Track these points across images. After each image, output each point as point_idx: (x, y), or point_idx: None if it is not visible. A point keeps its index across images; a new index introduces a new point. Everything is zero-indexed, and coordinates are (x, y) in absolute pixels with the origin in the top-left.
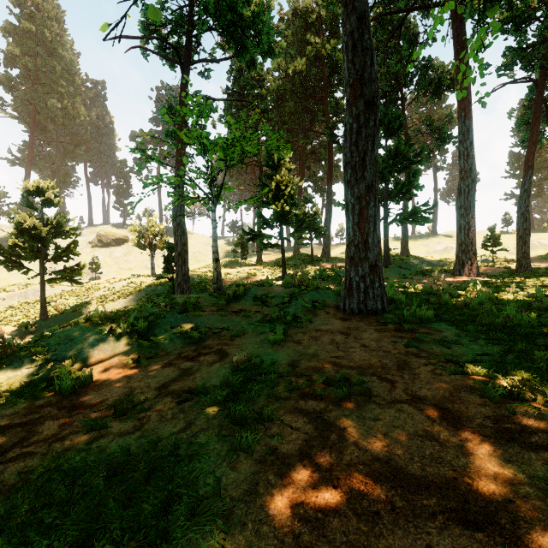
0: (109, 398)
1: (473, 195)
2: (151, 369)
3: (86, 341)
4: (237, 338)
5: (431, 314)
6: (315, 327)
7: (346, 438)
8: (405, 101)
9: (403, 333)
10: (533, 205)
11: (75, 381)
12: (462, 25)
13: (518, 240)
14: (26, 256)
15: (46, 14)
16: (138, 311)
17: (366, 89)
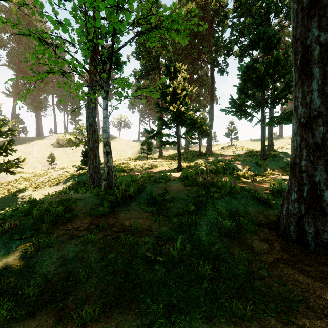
0: None
1: None
2: None
3: None
4: None
5: None
6: (286, 325)
7: None
8: None
9: None
10: None
11: None
12: None
13: None
14: None
15: None
16: None
17: None
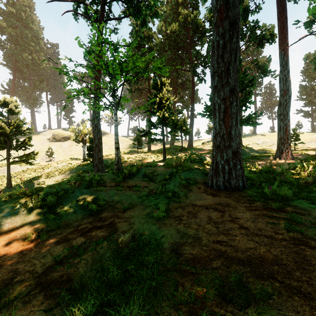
0: None
1: (289, 106)
2: (46, 245)
3: (1, 214)
4: (128, 210)
5: (291, 193)
6: (191, 202)
7: None
8: (240, 50)
9: (274, 212)
10: (313, 116)
11: None
12: None
13: None
14: None
15: (22, 3)
16: (52, 187)
17: (230, 12)
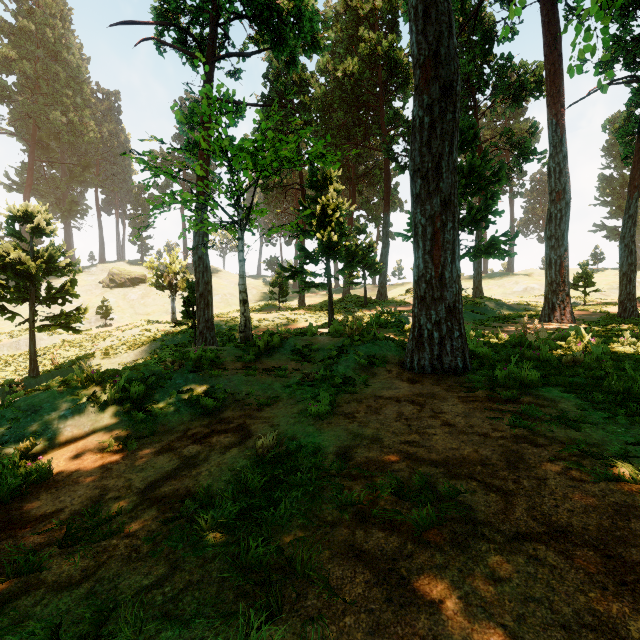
0: (65, 507)
1: (567, 222)
2: (140, 456)
3: (57, 412)
4: (267, 408)
5: (537, 376)
6: (374, 393)
7: (447, 630)
8: (478, 110)
9: (501, 404)
10: None
11: (21, 478)
12: (554, 9)
13: (621, 277)
14: (11, 298)
15: (48, 11)
16: (135, 369)
17: (442, 69)
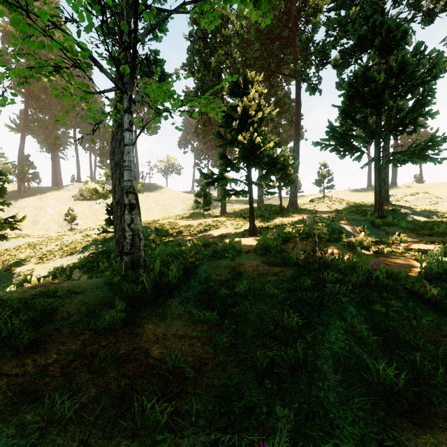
0: None
1: None
2: None
3: None
4: None
5: None
6: None
7: None
8: None
9: None
10: None
11: None
12: None
13: None
14: None
15: None
16: None
17: None
